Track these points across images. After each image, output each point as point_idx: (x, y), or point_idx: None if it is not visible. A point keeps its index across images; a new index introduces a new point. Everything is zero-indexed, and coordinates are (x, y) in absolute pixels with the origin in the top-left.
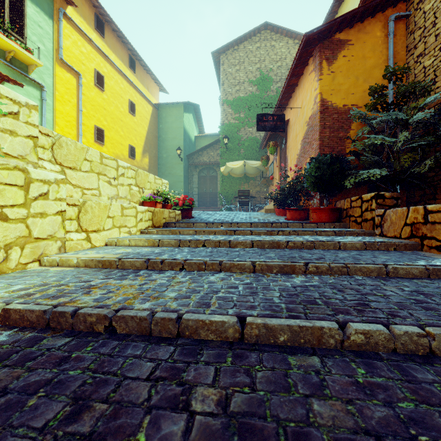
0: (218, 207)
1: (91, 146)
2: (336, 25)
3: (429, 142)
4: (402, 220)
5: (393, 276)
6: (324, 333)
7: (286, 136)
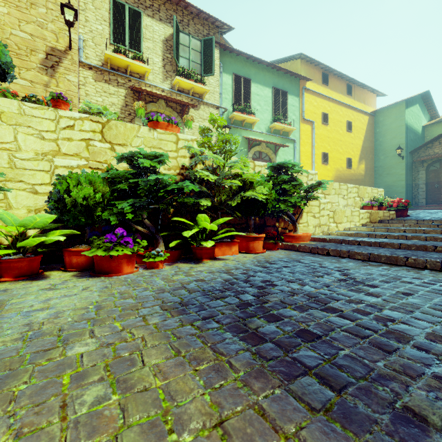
0: None
1: (319, 167)
2: None
3: None
4: None
5: None
6: (427, 247)
7: None
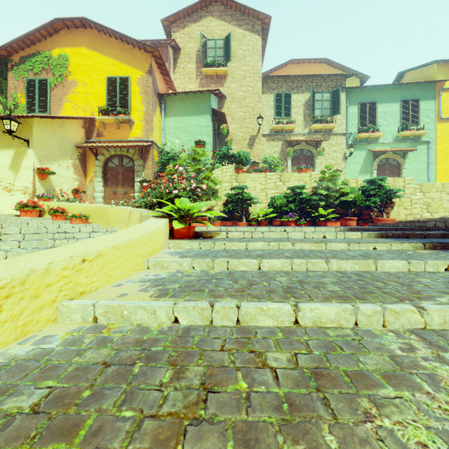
0: None
1: None
2: None
3: None
4: None
5: None
6: (447, 220)
7: None
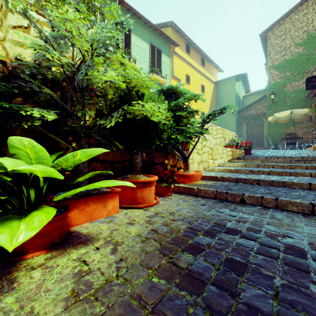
0: (263, 147)
1: None
2: None
3: None
4: None
5: None
6: None
7: None
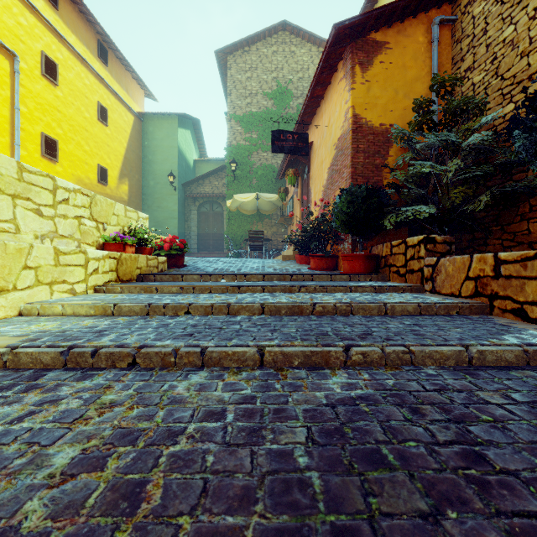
0: (223, 252)
1: (35, 162)
2: (372, 19)
3: (486, 172)
4: (463, 273)
5: (478, 365)
6: None
7: (310, 163)
